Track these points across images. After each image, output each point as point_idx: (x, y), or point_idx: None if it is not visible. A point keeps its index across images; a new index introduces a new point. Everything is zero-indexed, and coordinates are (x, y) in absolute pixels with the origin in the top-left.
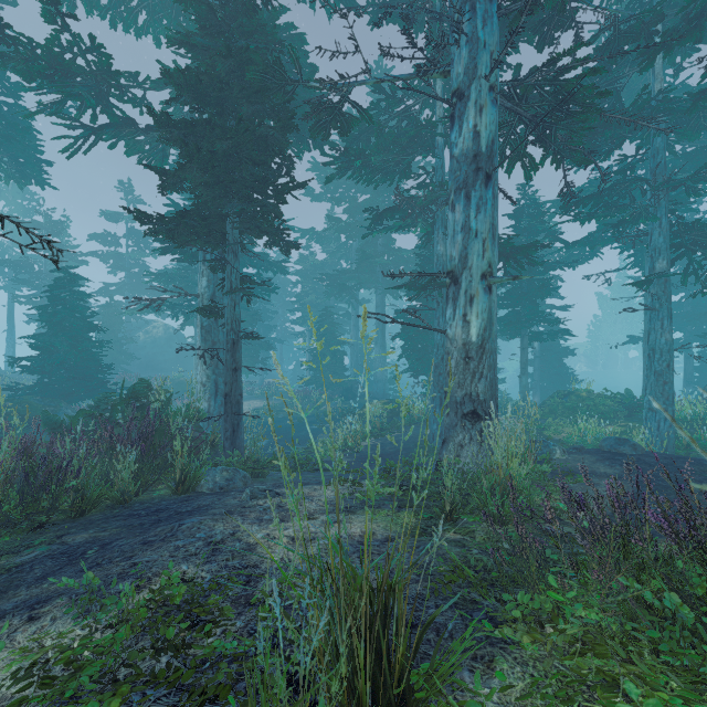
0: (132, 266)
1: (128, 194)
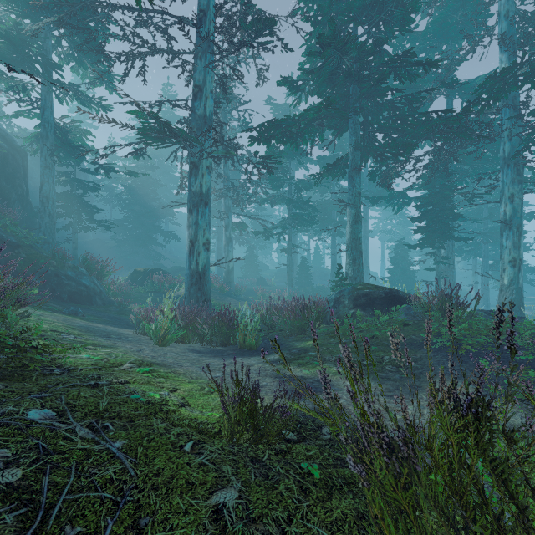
0: None
1: None
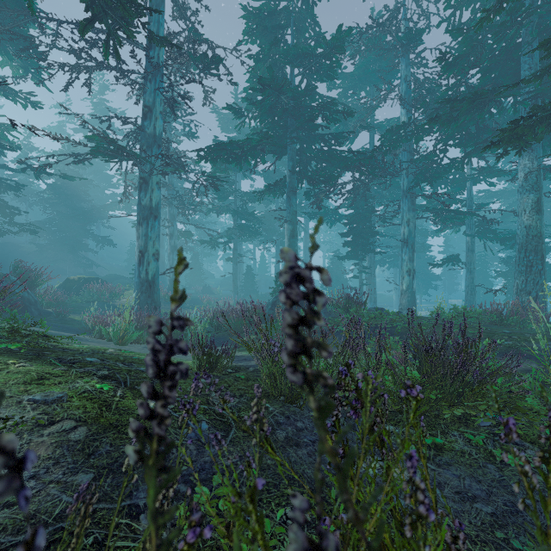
0: None
1: None
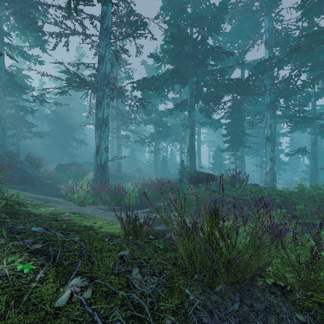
0: None
1: None
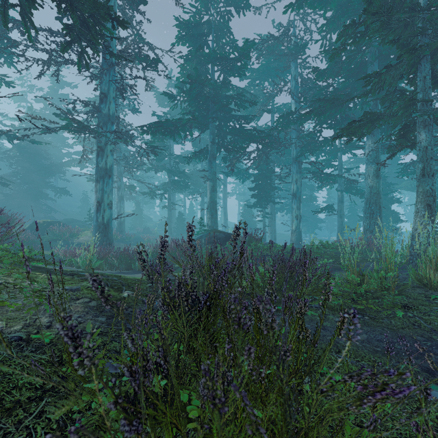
0: None
1: None
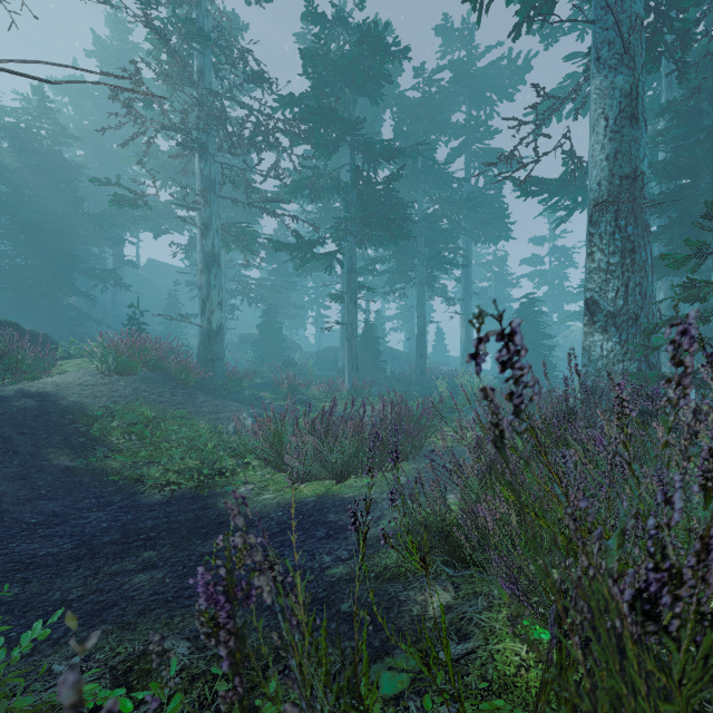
0: (552, 279)
1: (550, 218)
